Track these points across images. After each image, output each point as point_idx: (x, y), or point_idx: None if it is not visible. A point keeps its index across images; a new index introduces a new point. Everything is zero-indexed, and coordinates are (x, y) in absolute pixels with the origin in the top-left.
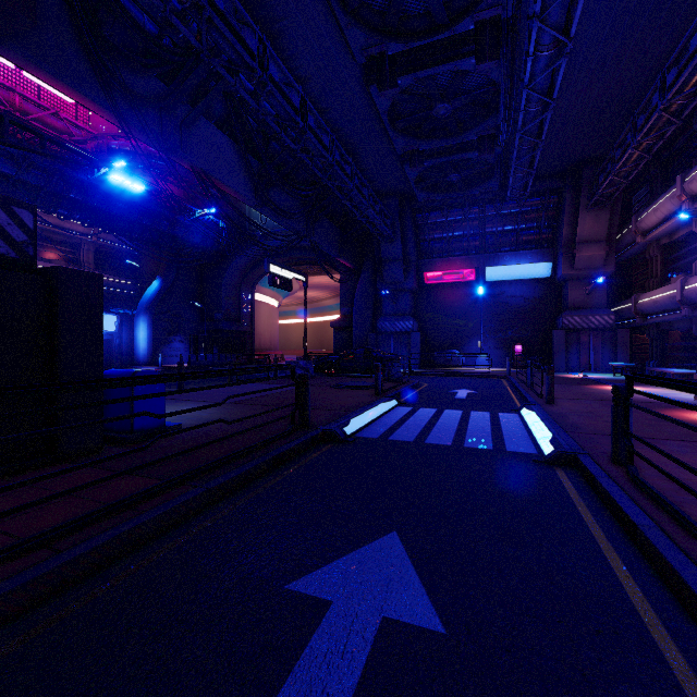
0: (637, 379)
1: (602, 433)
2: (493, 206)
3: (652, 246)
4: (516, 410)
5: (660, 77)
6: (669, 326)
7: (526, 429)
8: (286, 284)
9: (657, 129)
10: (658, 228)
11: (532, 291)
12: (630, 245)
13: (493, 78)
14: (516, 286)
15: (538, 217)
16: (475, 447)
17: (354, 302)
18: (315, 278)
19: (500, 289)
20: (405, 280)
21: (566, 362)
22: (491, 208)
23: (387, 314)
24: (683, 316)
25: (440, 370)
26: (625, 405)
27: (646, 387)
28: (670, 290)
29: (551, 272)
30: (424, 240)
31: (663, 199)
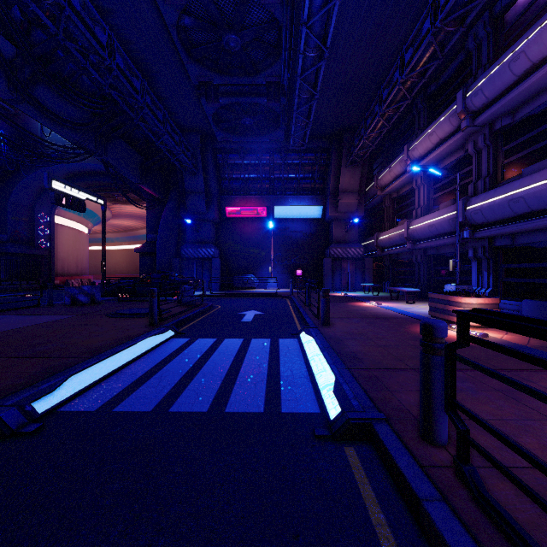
0: (503, 324)
1: (384, 367)
2: (280, 155)
3: (387, 199)
4: (296, 333)
5: (400, 57)
6: (397, 256)
7: (305, 362)
8: (76, 204)
9: (396, 102)
10: (391, 184)
11: (308, 228)
12: (372, 197)
13: (277, 18)
14: (298, 224)
15: (313, 169)
16: (240, 410)
17: (159, 229)
18: (127, 207)
19: (286, 225)
20: (207, 211)
21: (333, 283)
22: (279, 157)
23: (190, 241)
24: (408, 249)
25: (237, 292)
26: (451, 359)
27: (388, 302)
28: (400, 229)
29: (322, 214)
30: (224, 178)
31: (395, 163)
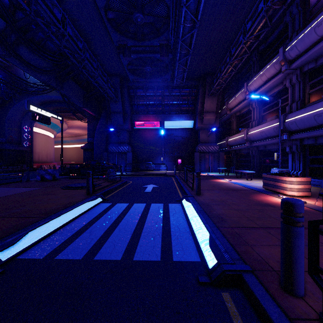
0: None
1: (241, 226)
2: (168, 90)
3: (233, 116)
4: (179, 200)
5: (243, 27)
6: (239, 151)
7: (187, 221)
8: (45, 120)
9: (240, 55)
10: (236, 107)
11: (185, 134)
12: (224, 115)
13: (167, 2)
14: (178, 131)
15: (188, 98)
16: (144, 259)
17: (95, 134)
18: (77, 122)
19: (171, 132)
20: (124, 124)
21: (200, 167)
22: (167, 91)
23: (114, 142)
24: (247, 146)
25: (142, 173)
26: (315, 233)
27: (235, 179)
28: (241, 134)
29: (193, 125)
30: (134, 104)
31: (239, 94)
